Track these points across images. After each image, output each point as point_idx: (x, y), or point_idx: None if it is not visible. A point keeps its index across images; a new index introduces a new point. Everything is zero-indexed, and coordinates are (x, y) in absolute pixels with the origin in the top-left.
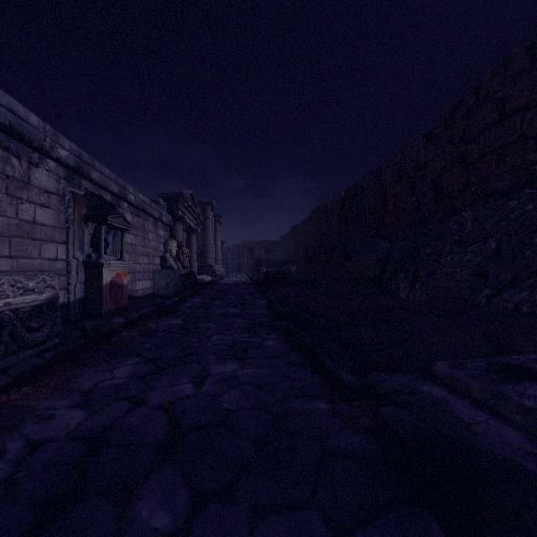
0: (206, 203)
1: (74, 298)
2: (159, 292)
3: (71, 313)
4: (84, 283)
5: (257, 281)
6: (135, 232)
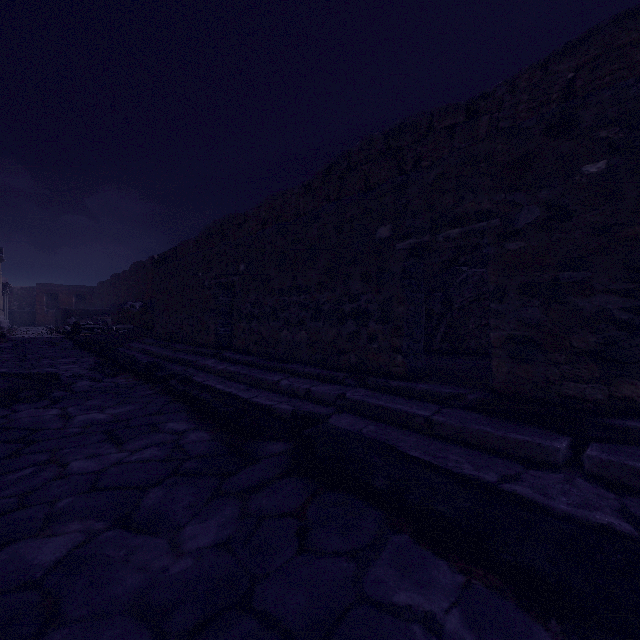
0: None
1: None
2: None
3: None
4: None
5: (64, 332)
6: None
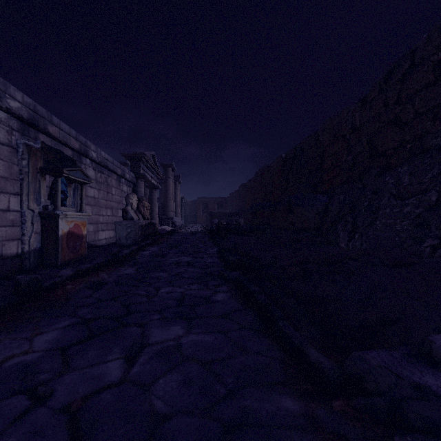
0: (167, 165)
1: (28, 248)
2: (121, 241)
3: (25, 263)
4: (40, 233)
5: (210, 231)
6: (98, 186)
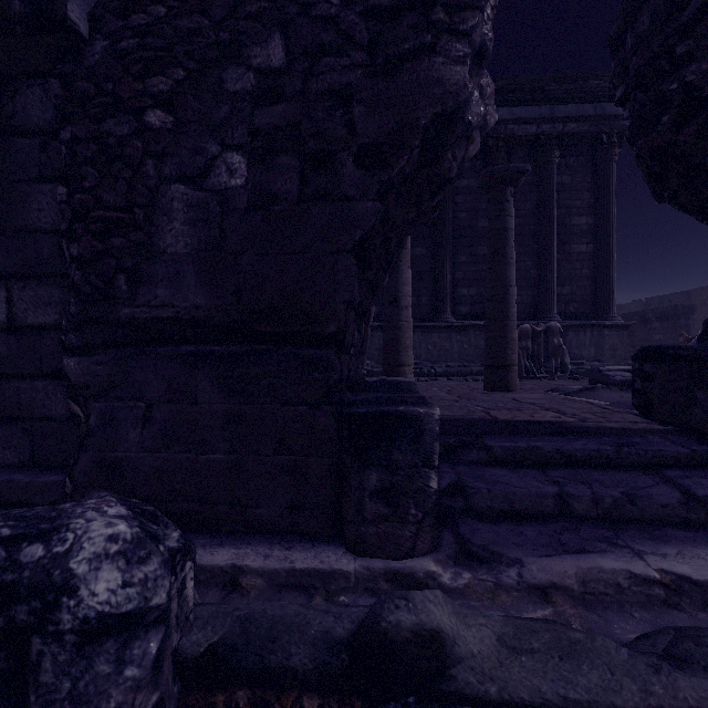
0: None
1: None
2: None
3: None
4: None
5: None
6: None
